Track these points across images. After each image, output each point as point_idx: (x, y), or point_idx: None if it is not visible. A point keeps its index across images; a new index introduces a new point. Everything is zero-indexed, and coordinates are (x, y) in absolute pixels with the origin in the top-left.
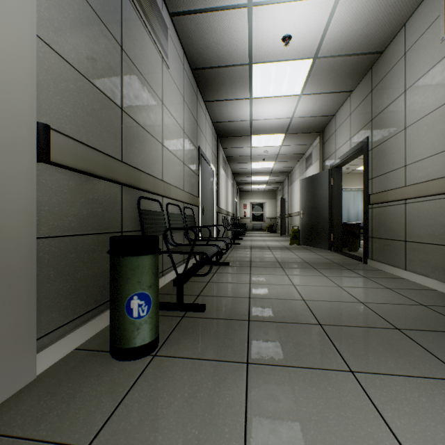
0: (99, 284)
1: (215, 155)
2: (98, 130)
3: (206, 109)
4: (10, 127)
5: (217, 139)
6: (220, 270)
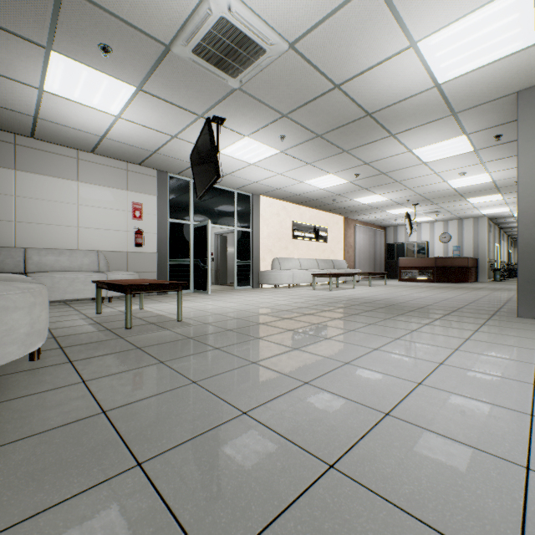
0: (487, 275)
1: (498, 238)
2: (487, 256)
3: (496, 226)
4: (486, 260)
5: (499, 230)
6: (505, 280)
